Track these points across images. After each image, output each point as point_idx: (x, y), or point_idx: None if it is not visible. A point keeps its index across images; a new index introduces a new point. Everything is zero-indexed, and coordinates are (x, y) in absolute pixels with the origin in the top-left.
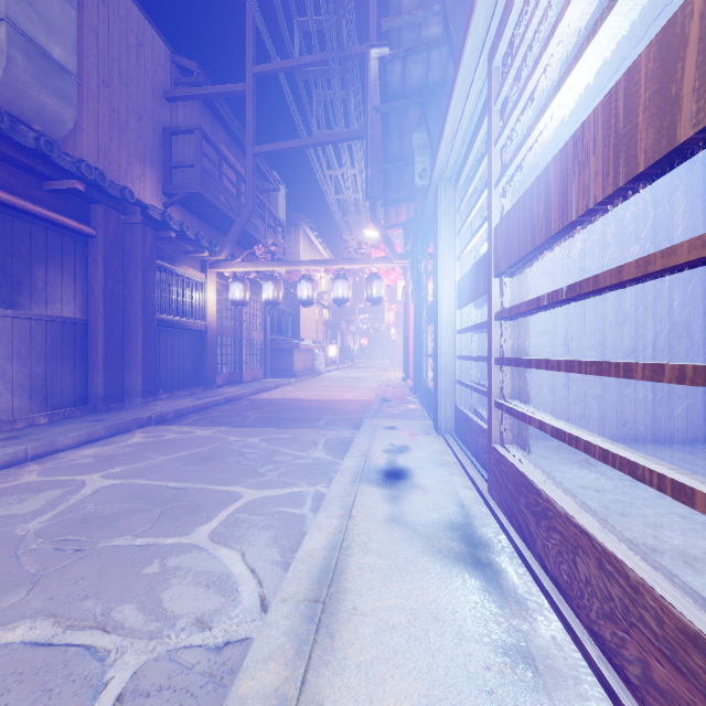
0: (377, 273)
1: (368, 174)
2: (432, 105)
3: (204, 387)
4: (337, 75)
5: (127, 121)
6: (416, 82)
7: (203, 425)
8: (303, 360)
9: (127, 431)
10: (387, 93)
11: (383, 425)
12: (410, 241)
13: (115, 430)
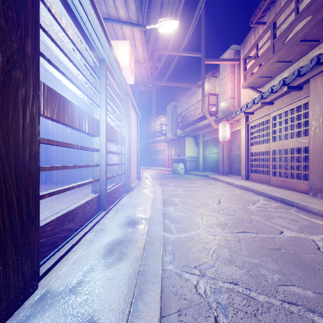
0: None
1: None
2: None
3: None
4: None
5: None
6: None
7: None
8: None
9: None
10: None
11: None
12: None
13: None
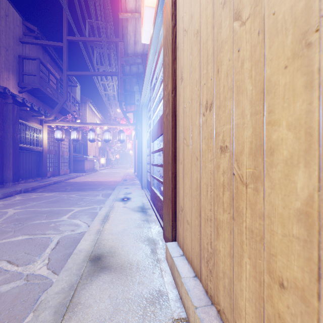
0: (123, 130)
1: (119, 91)
2: (140, 79)
3: (41, 177)
4: (105, 47)
5: (0, 51)
6: (134, 71)
7: (47, 192)
8: (89, 165)
9: (11, 196)
10: (125, 73)
11: (124, 187)
12: (135, 119)
13: (6, 195)
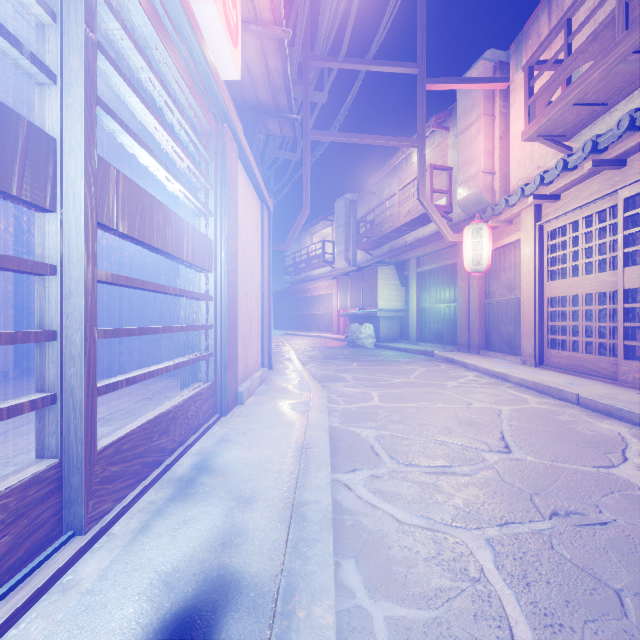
0: None
1: None
2: None
3: None
4: None
5: None
6: None
7: None
8: None
9: None
10: None
11: None
12: None
13: None
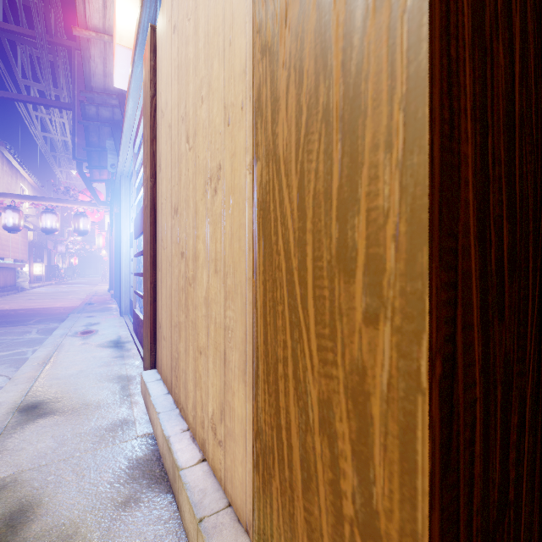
0: (84, 212)
1: (76, 141)
2: (118, 131)
3: None
4: (45, 52)
5: None
6: (106, 117)
7: None
8: (4, 277)
9: None
10: (87, 116)
11: (85, 316)
12: (110, 195)
13: None
